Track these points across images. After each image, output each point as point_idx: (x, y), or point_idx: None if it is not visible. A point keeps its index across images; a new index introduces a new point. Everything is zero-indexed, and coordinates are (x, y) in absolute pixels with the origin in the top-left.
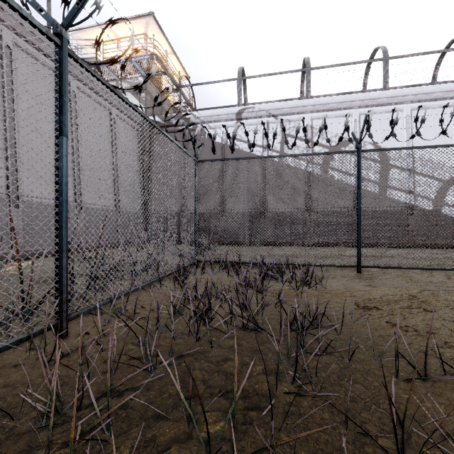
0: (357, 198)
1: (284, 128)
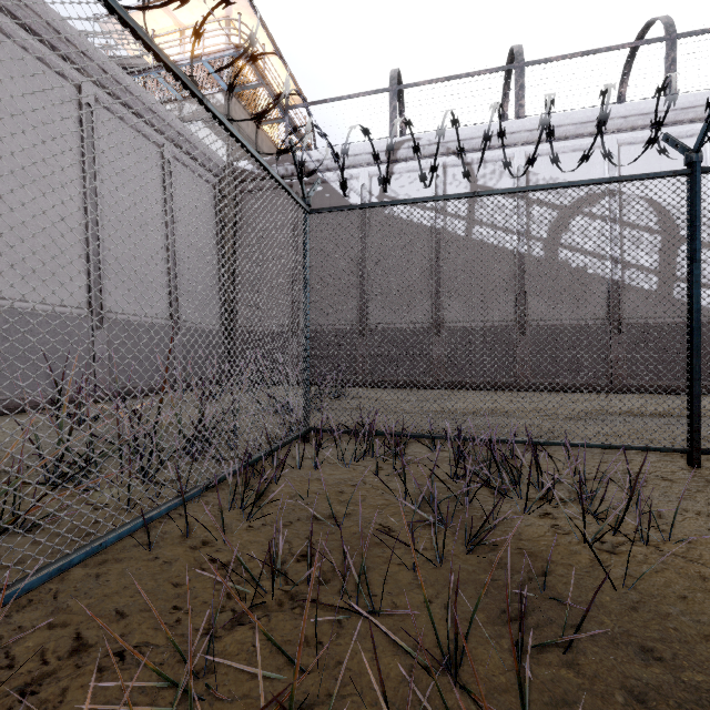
0: (688, 285)
1: (503, 132)
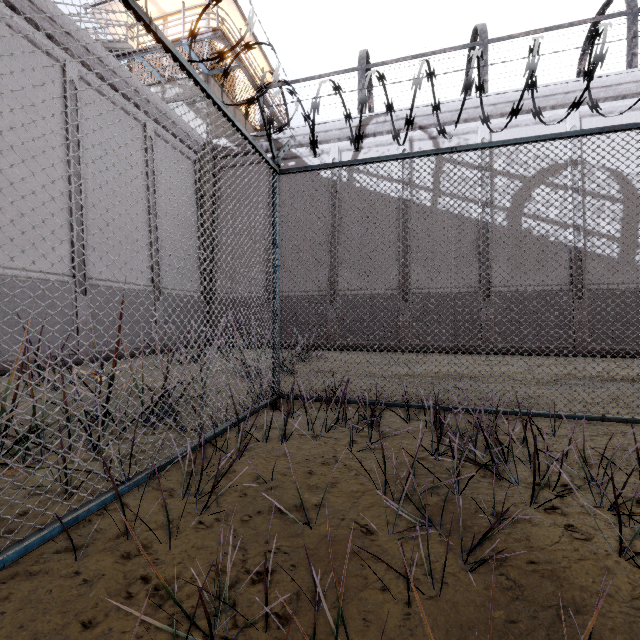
0: None
1: (481, 86)
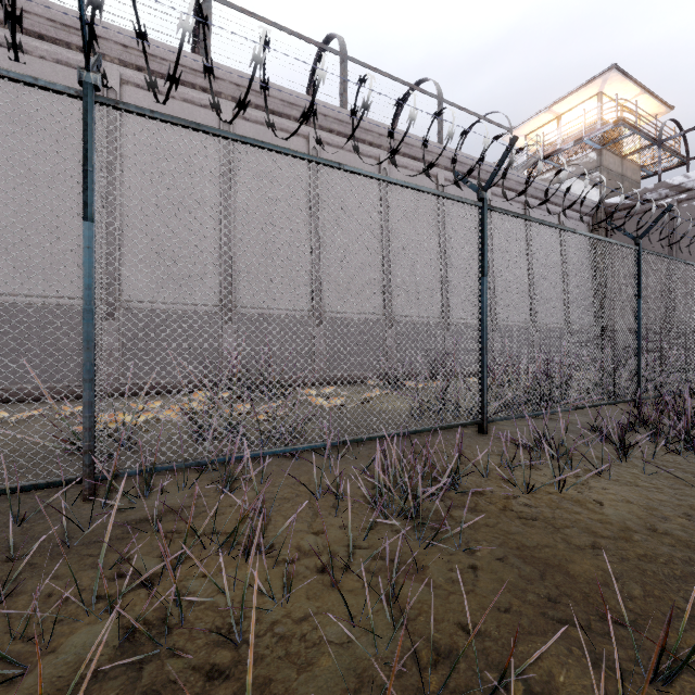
0: None
1: None
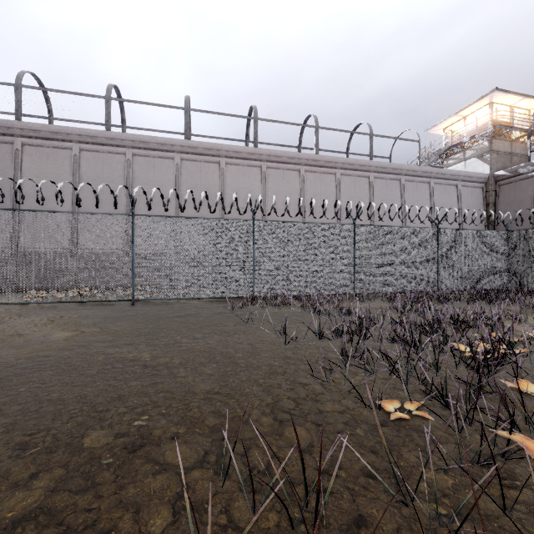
0: None
1: None
